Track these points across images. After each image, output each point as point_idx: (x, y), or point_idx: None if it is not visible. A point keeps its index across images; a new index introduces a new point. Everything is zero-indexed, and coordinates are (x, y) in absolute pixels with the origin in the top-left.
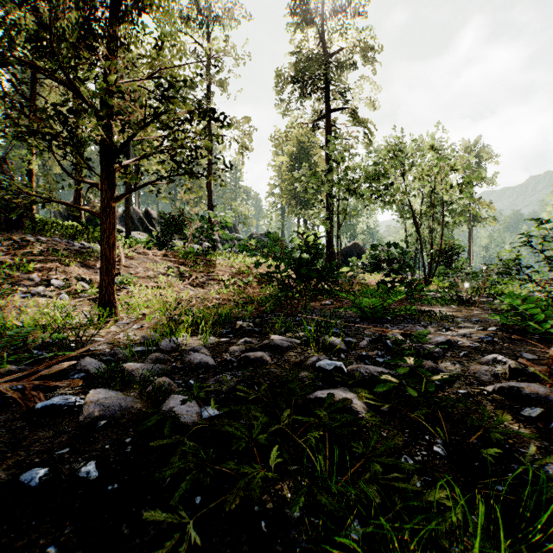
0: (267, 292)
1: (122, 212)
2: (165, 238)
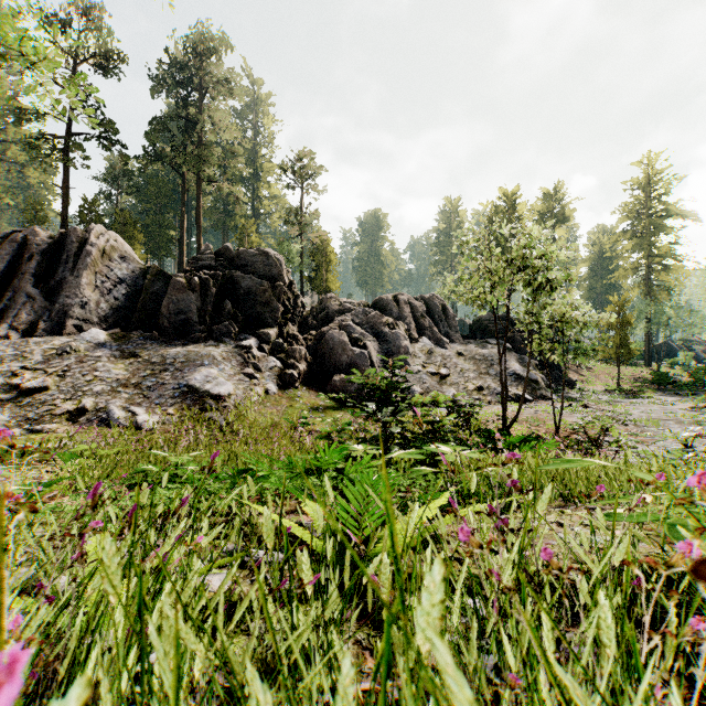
0: (632, 383)
1: None
2: None
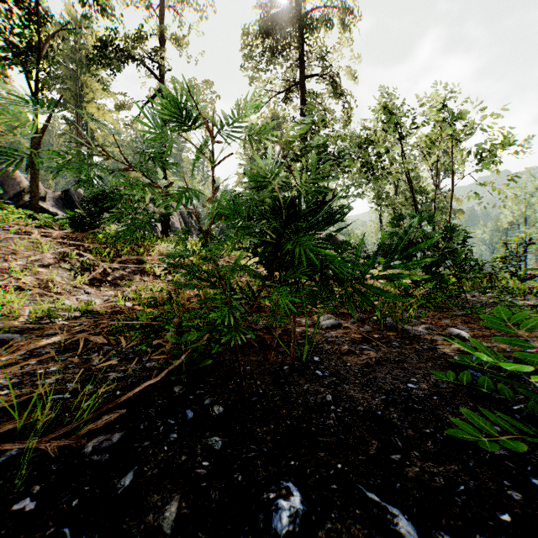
0: None
1: (60, 193)
2: (93, 218)
